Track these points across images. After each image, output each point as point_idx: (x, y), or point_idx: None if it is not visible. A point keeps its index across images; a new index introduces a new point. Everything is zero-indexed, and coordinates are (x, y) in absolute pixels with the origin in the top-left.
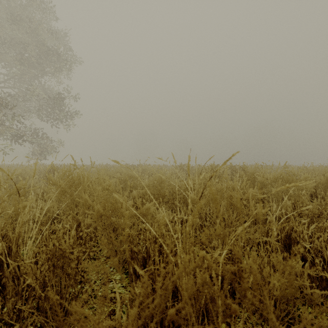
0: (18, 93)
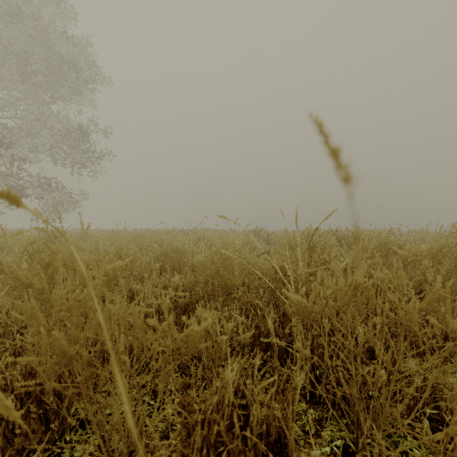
0: (19, 125)
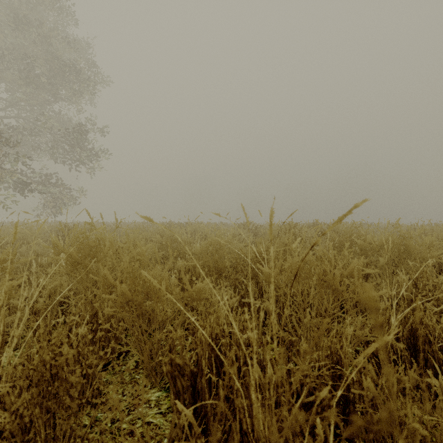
0: (23, 124)
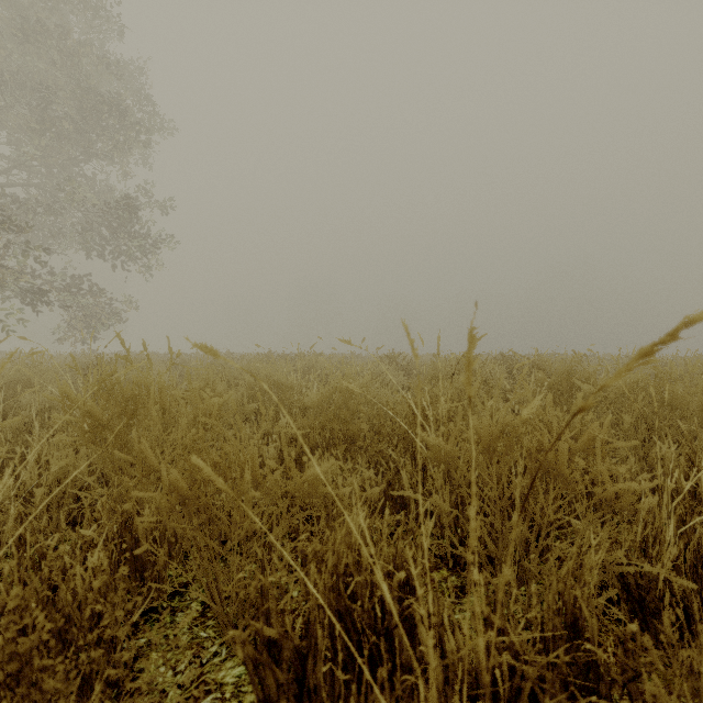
0: (35, 196)
